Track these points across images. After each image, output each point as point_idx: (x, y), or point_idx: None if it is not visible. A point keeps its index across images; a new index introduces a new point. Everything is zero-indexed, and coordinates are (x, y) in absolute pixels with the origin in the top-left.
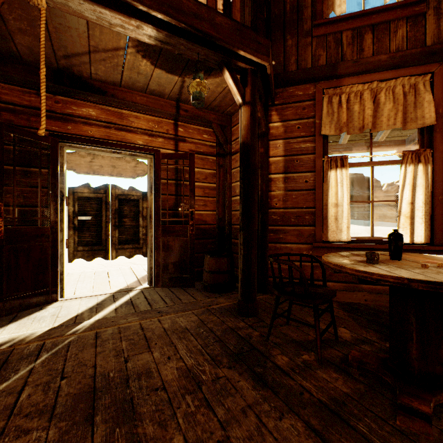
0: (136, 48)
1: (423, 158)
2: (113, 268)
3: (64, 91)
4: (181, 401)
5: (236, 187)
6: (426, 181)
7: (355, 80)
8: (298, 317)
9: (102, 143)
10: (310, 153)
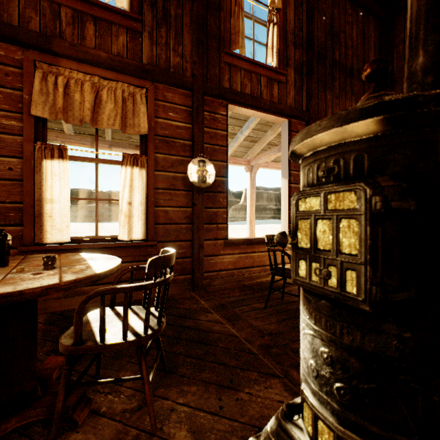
0: None
1: (140, 162)
2: None
3: None
4: None
5: None
6: (142, 184)
7: (75, 66)
8: None
9: None
10: (17, 134)
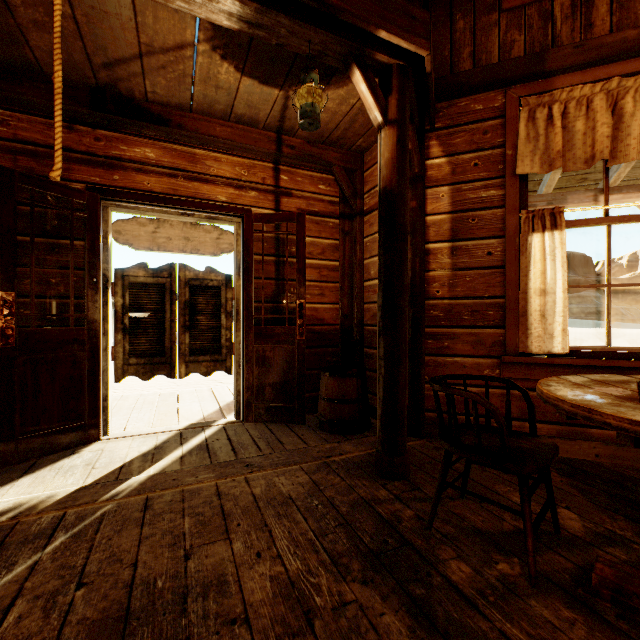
0: (211, 43)
1: None
2: (188, 387)
3: (108, 122)
4: None
5: (370, 265)
6: None
7: (577, 78)
8: (480, 483)
9: (165, 200)
10: (496, 206)
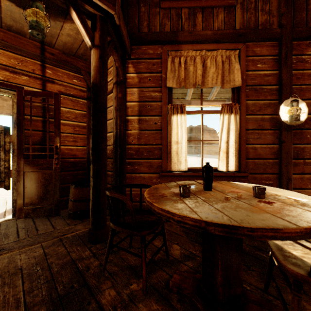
0: None
1: (234, 109)
2: None
3: None
4: None
5: None
6: (236, 126)
7: (190, 47)
8: None
9: None
10: (158, 100)
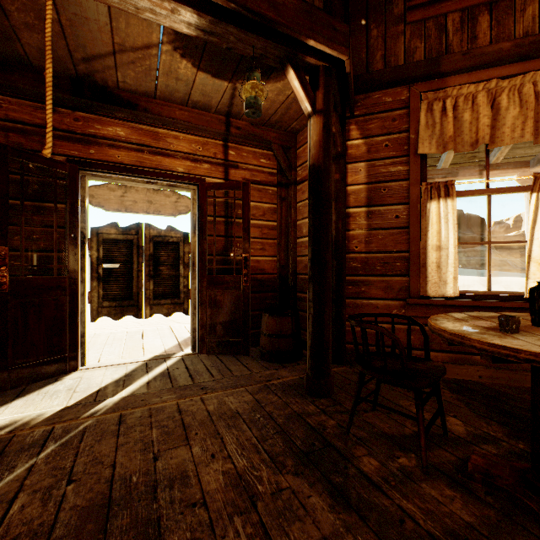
0: (173, 45)
1: None
2: (150, 327)
3: (85, 106)
4: (228, 525)
5: (303, 225)
6: None
7: (465, 79)
8: (388, 399)
9: (133, 171)
10: (402, 179)
